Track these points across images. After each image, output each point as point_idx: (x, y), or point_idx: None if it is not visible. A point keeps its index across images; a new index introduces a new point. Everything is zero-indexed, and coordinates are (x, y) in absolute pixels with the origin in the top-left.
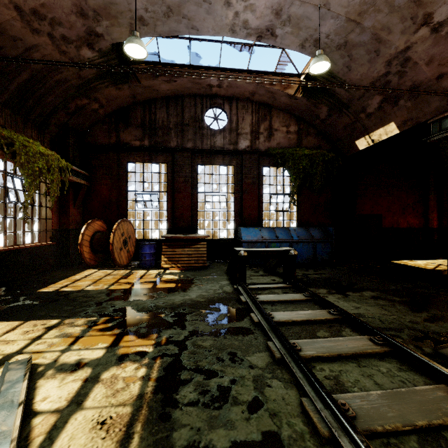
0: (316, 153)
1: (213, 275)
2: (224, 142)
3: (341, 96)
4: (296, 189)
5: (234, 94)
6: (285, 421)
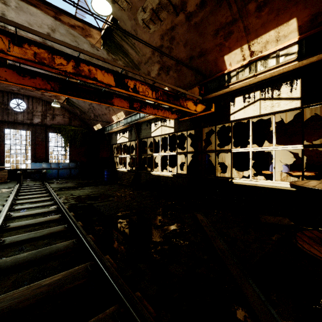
0: (78, 129)
1: (9, 184)
2: (24, 118)
3: (81, 109)
4: (67, 145)
5: (30, 95)
6: (3, 197)
